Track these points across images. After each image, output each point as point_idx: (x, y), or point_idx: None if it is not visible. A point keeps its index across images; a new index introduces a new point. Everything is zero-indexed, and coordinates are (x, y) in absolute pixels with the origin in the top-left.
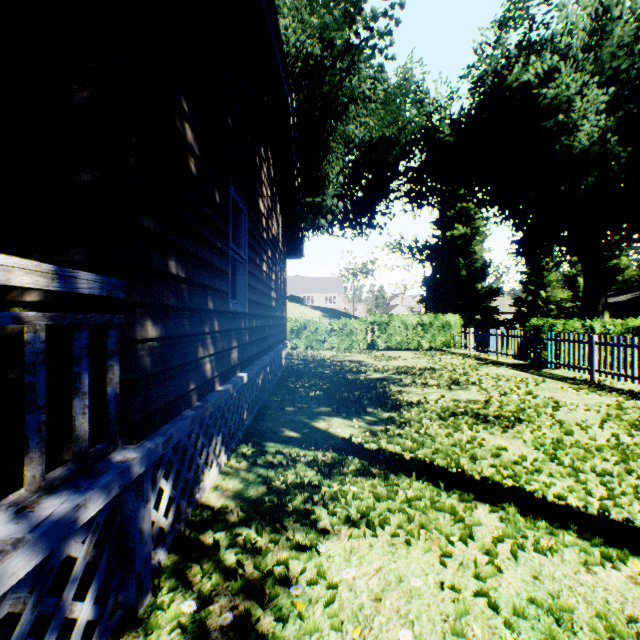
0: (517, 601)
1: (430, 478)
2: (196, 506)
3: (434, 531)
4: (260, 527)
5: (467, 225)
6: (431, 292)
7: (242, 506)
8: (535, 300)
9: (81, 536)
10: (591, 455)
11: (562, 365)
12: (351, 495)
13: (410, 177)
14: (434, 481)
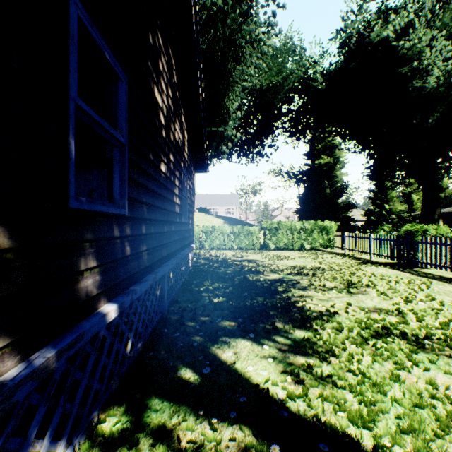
0: None
1: None
2: None
3: None
4: None
5: (330, 156)
6: (304, 205)
7: None
8: (381, 211)
9: None
10: None
11: (438, 266)
12: None
13: (290, 118)
14: None
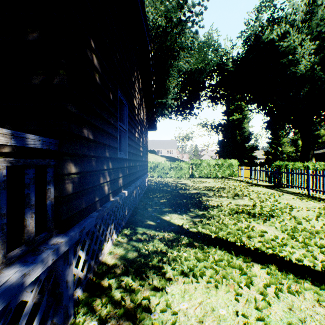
0: (281, 324)
1: (226, 248)
2: (99, 264)
3: (230, 280)
4: (134, 277)
5: (240, 113)
6: (222, 148)
7: (124, 264)
8: (276, 152)
9: (30, 288)
10: (314, 236)
11: (292, 186)
12: (183, 258)
13: (211, 89)
14: (228, 250)
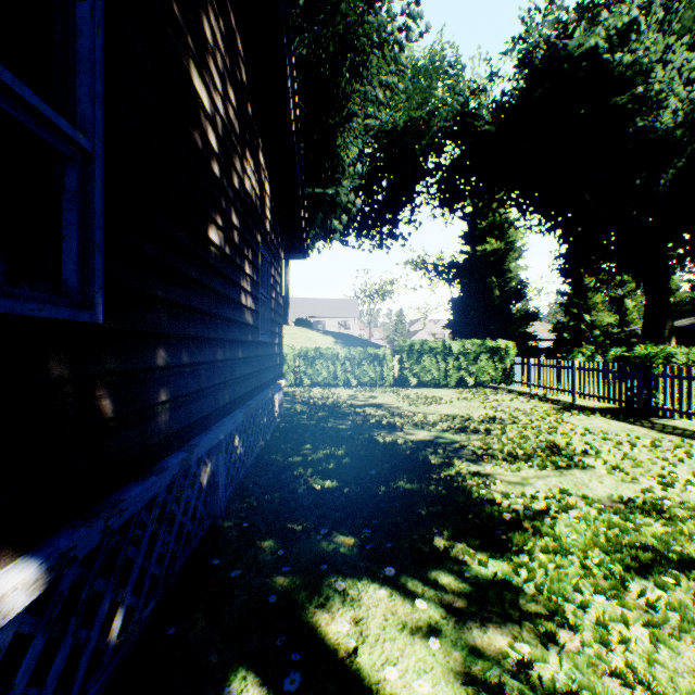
0: None
1: None
2: None
3: None
4: None
5: (500, 239)
6: (459, 316)
7: None
8: (578, 325)
9: None
10: None
11: (694, 415)
12: None
13: (440, 177)
14: None
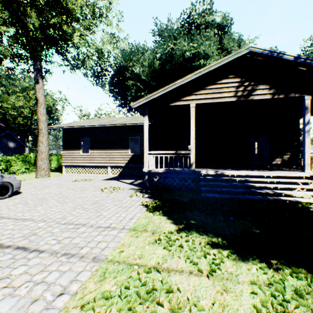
0: None
1: None
2: None
3: None
4: None
5: None
6: None
7: None
8: None
9: None
10: None
11: None
12: None
13: None
14: None
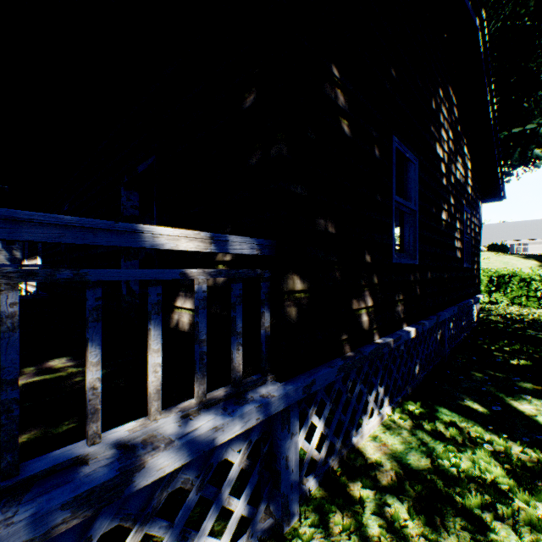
0: None
1: None
2: (351, 449)
3: None
4: (412, 510)
5: None
6: None
7: (395, 472)
8: None
9: (237, 446)
10: None
11: None
12: None
13: None
14: None
